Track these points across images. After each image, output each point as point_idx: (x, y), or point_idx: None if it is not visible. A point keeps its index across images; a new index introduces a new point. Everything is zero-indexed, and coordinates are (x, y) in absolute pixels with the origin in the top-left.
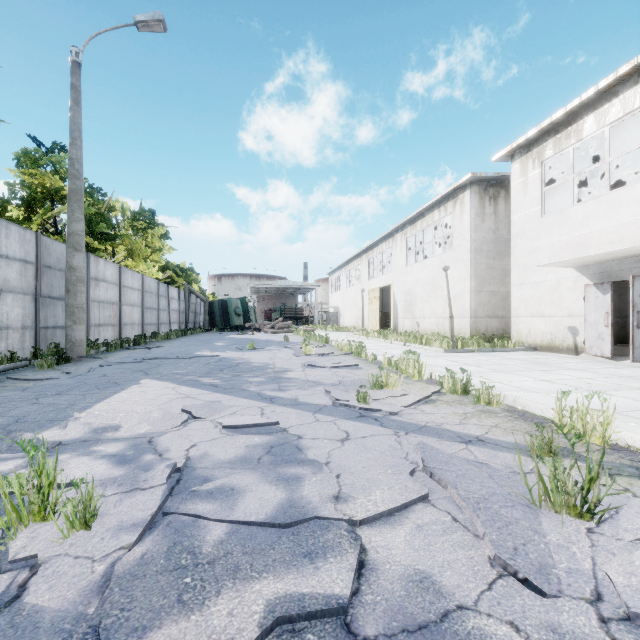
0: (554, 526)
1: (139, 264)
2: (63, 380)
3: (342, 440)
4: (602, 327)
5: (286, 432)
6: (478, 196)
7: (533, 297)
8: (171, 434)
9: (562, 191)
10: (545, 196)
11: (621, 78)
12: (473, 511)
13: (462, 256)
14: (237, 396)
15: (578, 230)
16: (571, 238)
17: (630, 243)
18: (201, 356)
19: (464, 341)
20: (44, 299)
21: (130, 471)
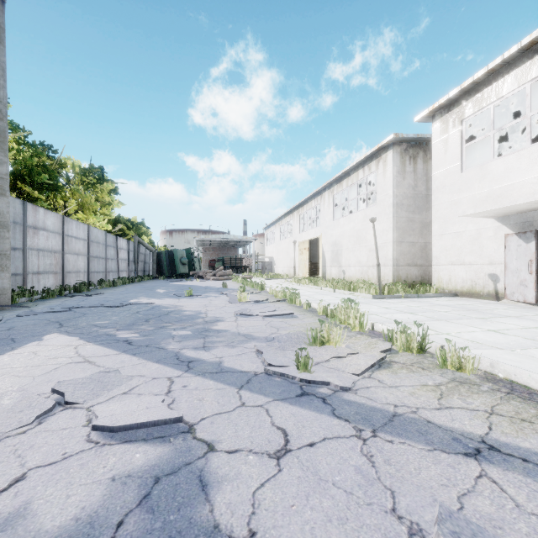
0: None
1: (89, 217)
2: None
3: (278, 455)
4: (525, 274)
5: (191, 435)
6: (399, 155)
7: (453, 246)
8: (2, 445)
9: (477, 150)
10: (465, 152)
11: None
12: None
13: (385, 210)
14: (148, 359)
15: (499, 182)
16: (492, 190)
17: None
18: (135, 304)
19: (389, 287)
20: None
21: None
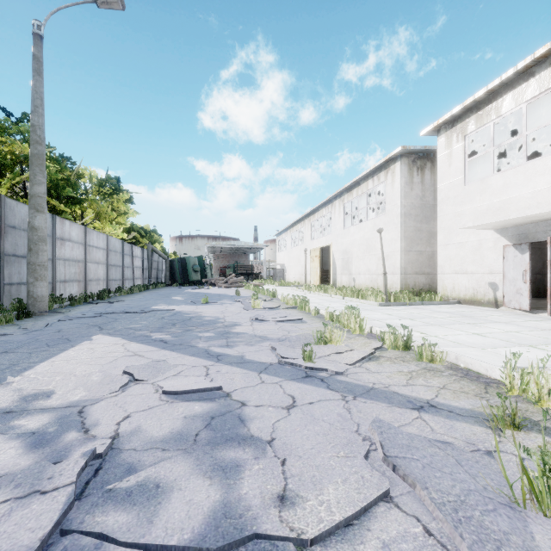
0: (550, 541)
1: (106, 226)
2: (16, 336)
3: (288, 408)
4: (520, 283)
5: (229, 398)
6: (407, 167)
7: (457, 256)
8: (106, 402)
9: (481, 163)
10: (468, 166)
11: (538, 60)
12: (454, 528)
13: (393, 220)
14: (184, 353)
15: (498, 196)
16: (491, 203)
17: (549, 207)
18: (157, 310)
19: (396, 295)
20: (8, 257)
21: (40, 460)
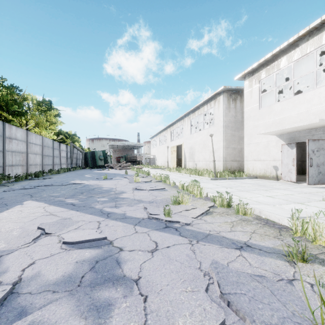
0: None
1: (42, 131)
2: None
3: (152, 251)
4: (291, 166)
5: (111, 245)
6: (227, 98)
7: (255, 150)
8: (19, 251)
9: (268, 97)
10: (261, 98)
11: (300, 37)
12: None
13: (219, 129)
14: (85, 212)
15: (278, 116)
16: (274, 120)
17: (307, 122)
18: (73, 184)
19: (220, 173)
20: None
21: None
